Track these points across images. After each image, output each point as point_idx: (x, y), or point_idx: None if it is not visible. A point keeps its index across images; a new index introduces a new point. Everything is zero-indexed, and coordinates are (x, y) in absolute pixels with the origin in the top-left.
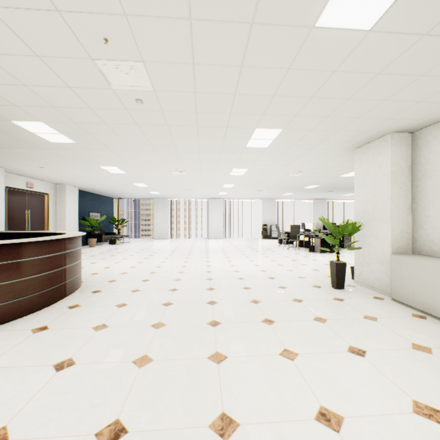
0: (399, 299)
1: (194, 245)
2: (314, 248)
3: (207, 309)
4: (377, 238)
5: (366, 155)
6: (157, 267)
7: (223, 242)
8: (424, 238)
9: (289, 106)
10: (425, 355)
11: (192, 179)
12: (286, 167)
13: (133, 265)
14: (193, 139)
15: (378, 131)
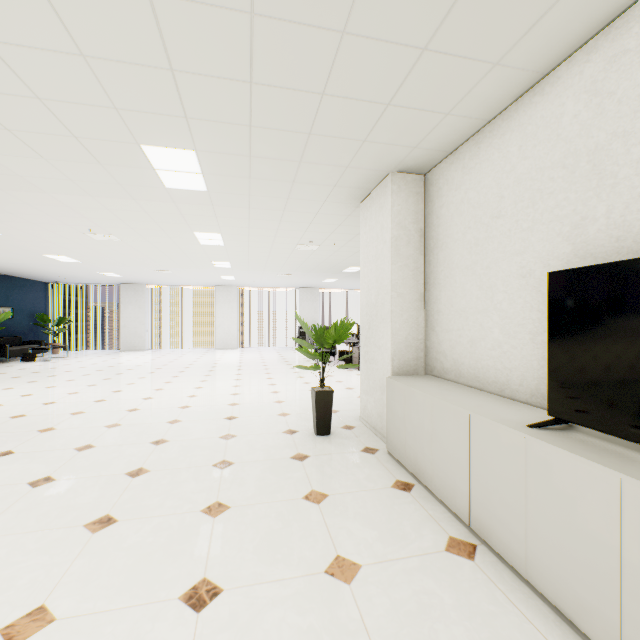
0: (393, 452)
1: (174, 361)
2: (352, 362)
3: (7, 500)
4: (379, 348)
5: (370, 212)
6: (47, 403)
7: (230, 354)
8: (436, 349)
9: (147, 90)
10: (334, 588)
11: (145, 249)
12: (281, 233)
13: (3, 401)
14: (41, 163)
15: (369, 168)
